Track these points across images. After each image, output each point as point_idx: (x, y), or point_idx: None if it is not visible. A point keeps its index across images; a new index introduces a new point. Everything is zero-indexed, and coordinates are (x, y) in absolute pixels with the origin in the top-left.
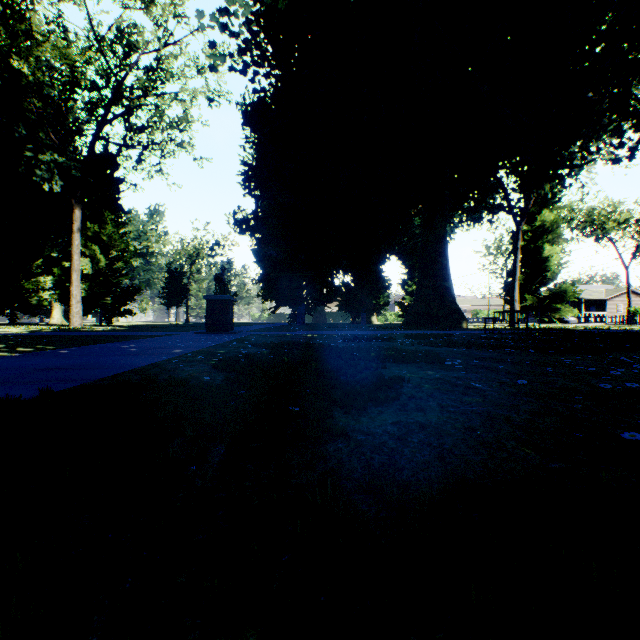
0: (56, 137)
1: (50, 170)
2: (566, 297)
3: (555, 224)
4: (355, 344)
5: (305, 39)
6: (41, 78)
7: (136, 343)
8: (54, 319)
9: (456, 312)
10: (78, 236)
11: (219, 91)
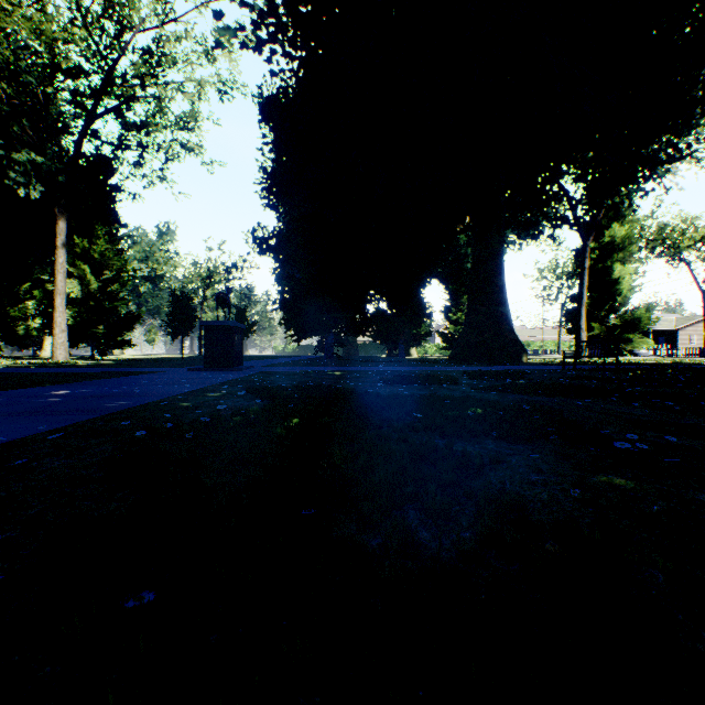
0: (37, 134)
1: (27, 173)
2: (640, 326)
3: (627, 240)
4: (403, 388)
5: (333, 6)
6: (11, 57)
7: (81, 387)
8: (46, 351)
9: (514, 343)
10: (62, 252)
11: (232, 82)
